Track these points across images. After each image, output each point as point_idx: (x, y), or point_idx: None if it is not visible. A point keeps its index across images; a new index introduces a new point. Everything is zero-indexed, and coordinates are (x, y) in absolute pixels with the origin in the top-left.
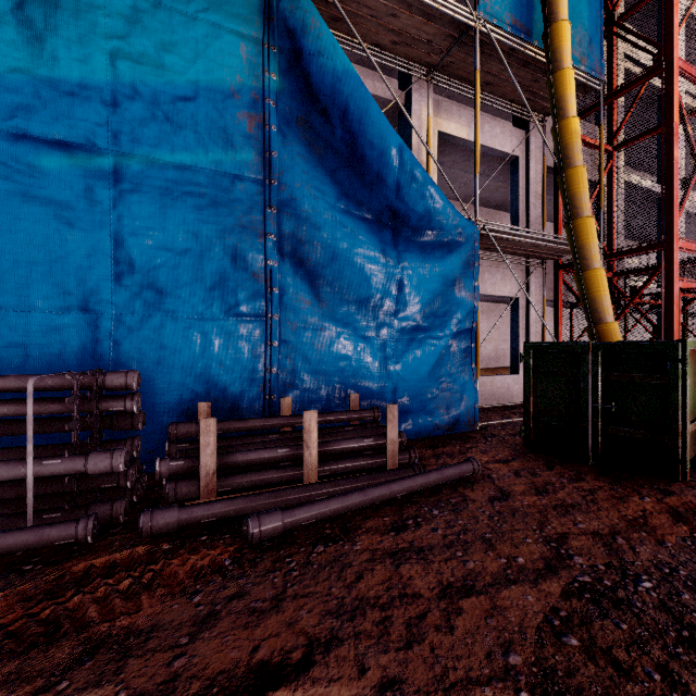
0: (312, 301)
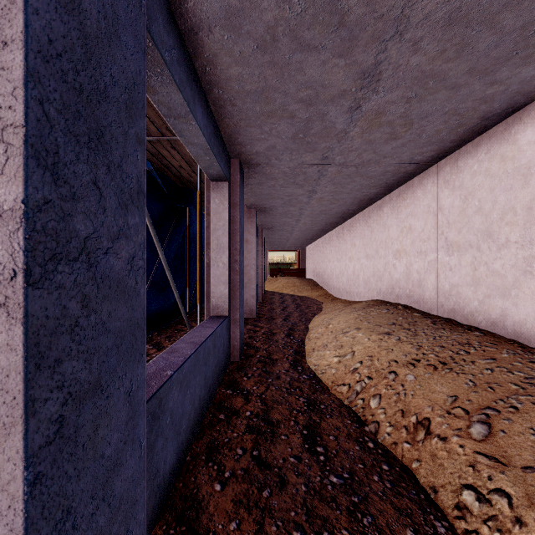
0: (178, 246)
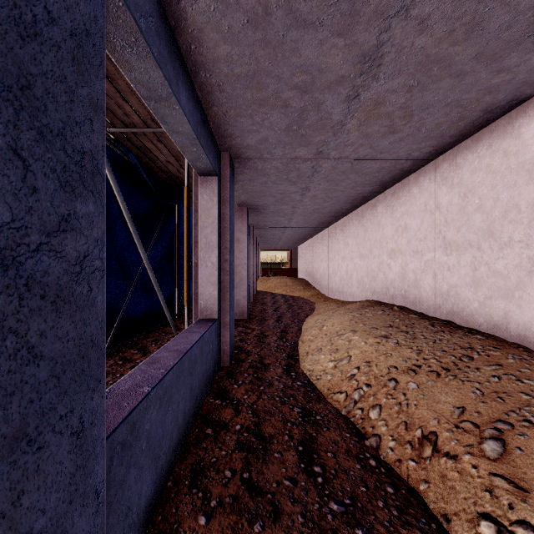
0: (166, 245)
